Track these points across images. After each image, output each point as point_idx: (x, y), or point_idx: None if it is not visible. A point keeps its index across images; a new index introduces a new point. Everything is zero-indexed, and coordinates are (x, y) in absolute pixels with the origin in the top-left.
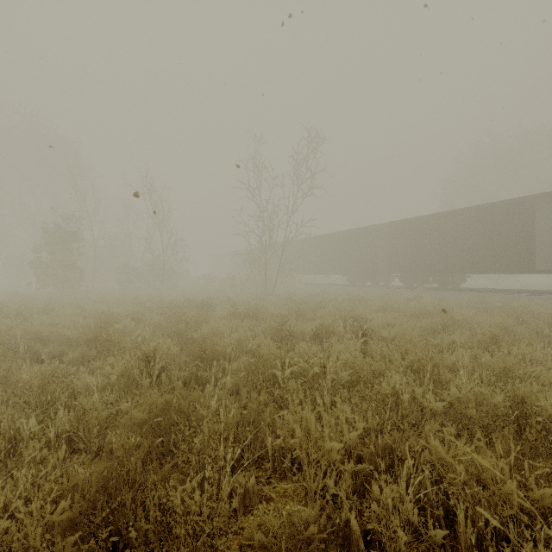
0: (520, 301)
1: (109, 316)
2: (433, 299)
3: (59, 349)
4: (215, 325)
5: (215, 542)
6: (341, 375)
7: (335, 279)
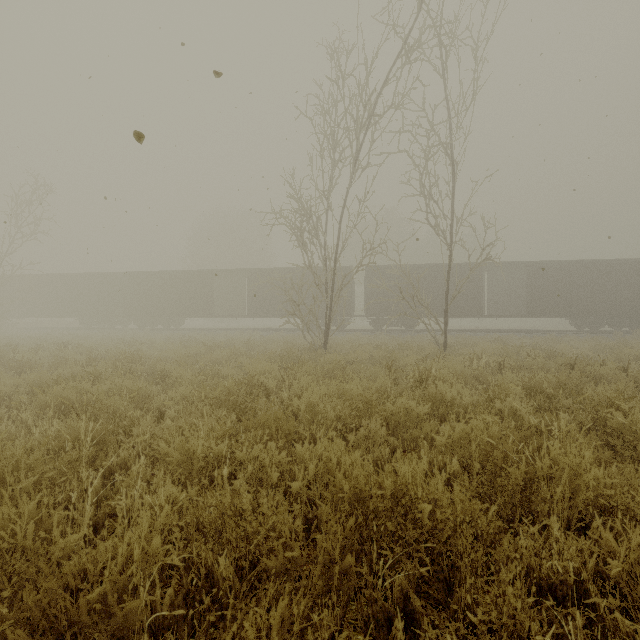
0: (194, 334)
1: None
2: (147, 336)
3: None
4: None
5: (4, 370)
6: (45, 355)
7: (70, 322)
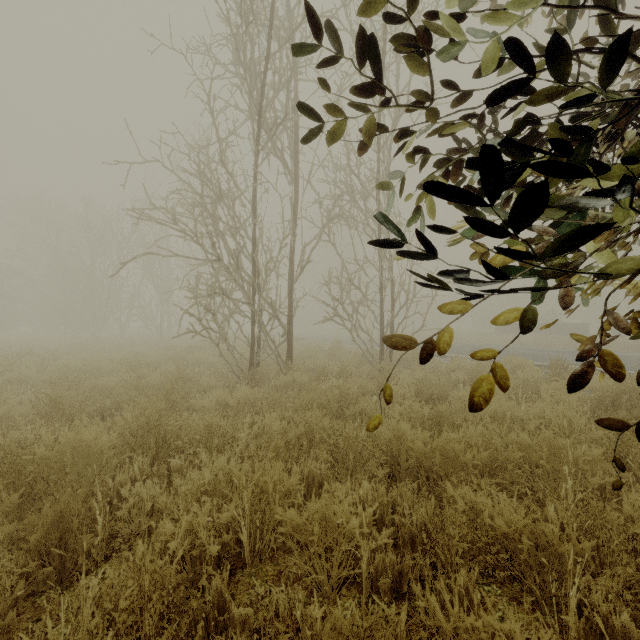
0: None
1: None
2: None
3: None
4: None
5: None
6: None
7: None
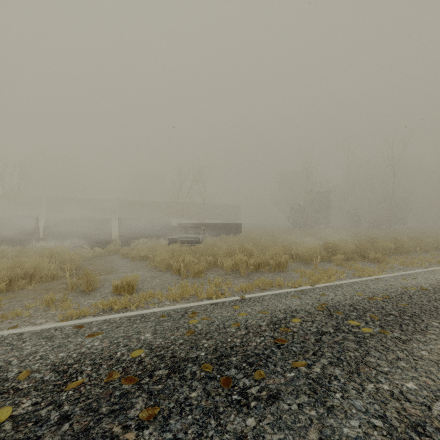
0: None
1: None
2: None
3: None
4: None
5: None
6: None
7: None
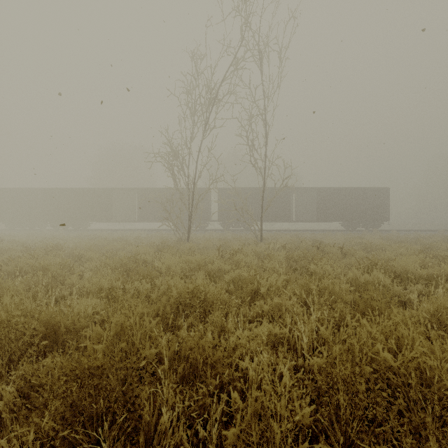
0: (98, 233)
1: None
2: (61, 234)
3: None
4: None
5: None
6: None
7: None
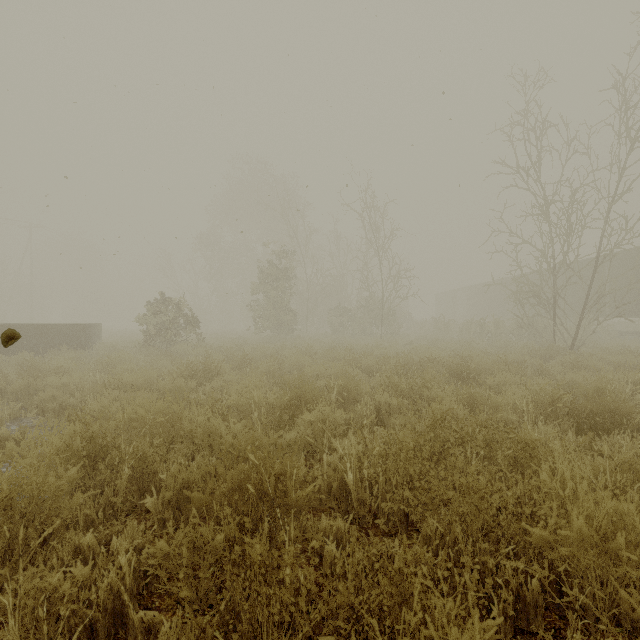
0: None
1: (301, 389)
2: None
3: (183, 481)
4: (618, 507)
5: None
6: None
7: None
